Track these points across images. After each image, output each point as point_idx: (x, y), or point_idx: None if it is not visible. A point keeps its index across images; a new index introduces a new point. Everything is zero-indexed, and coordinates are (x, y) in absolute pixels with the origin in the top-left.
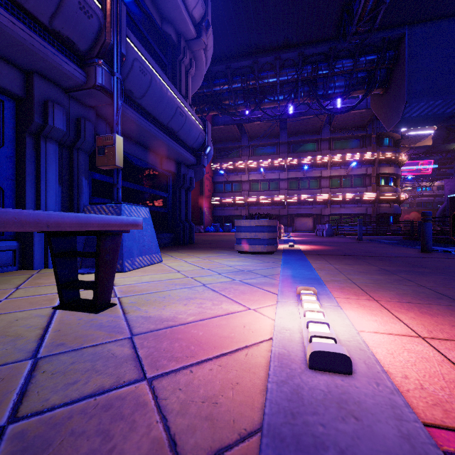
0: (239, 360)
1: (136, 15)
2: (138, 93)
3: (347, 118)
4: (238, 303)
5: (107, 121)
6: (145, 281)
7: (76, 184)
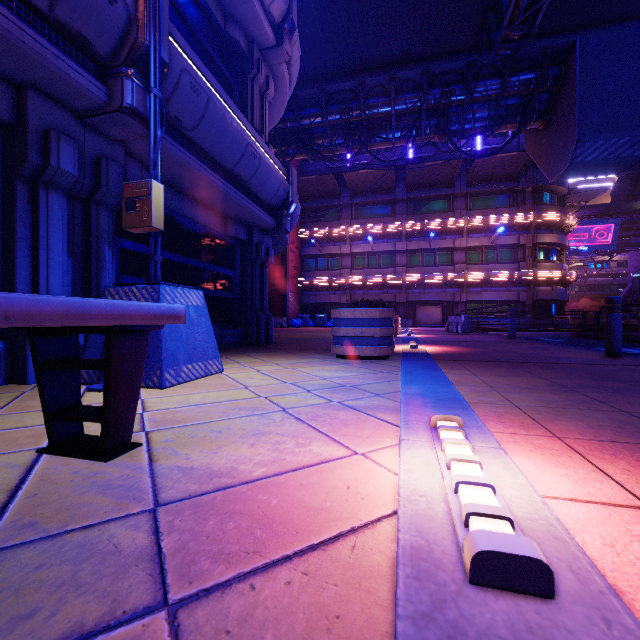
0: (341, 561)
1: (187, 10)
2: (188, 122)
3: (491, 164)
4: (337, 443)
5: (143, 164)
6: (193, 404)
7: (95, 256)
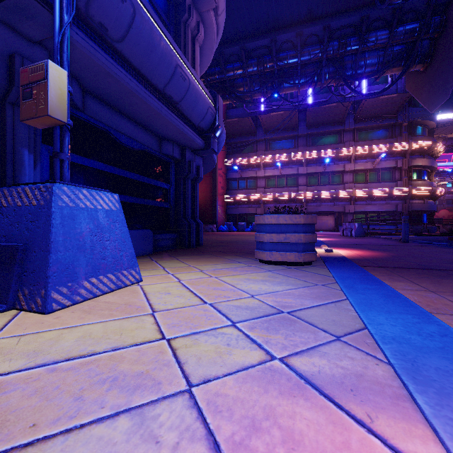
0: None
1: None
2: (115, 31)
3: (374, 105)
4: None
5: (74, 76)
6: (49, 359)
7: (10, 159)
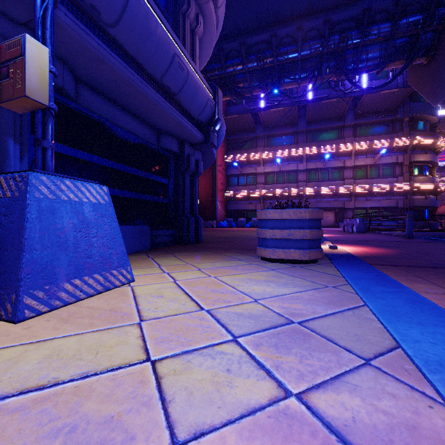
0: None
1: None
2: (108, 14)
3: (375, 100)
4: None
5: (66, 63)
6: None
7: None
